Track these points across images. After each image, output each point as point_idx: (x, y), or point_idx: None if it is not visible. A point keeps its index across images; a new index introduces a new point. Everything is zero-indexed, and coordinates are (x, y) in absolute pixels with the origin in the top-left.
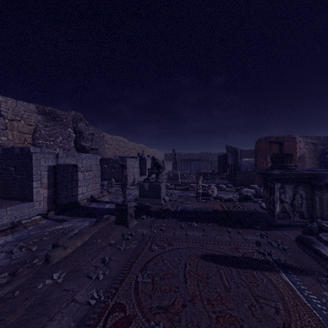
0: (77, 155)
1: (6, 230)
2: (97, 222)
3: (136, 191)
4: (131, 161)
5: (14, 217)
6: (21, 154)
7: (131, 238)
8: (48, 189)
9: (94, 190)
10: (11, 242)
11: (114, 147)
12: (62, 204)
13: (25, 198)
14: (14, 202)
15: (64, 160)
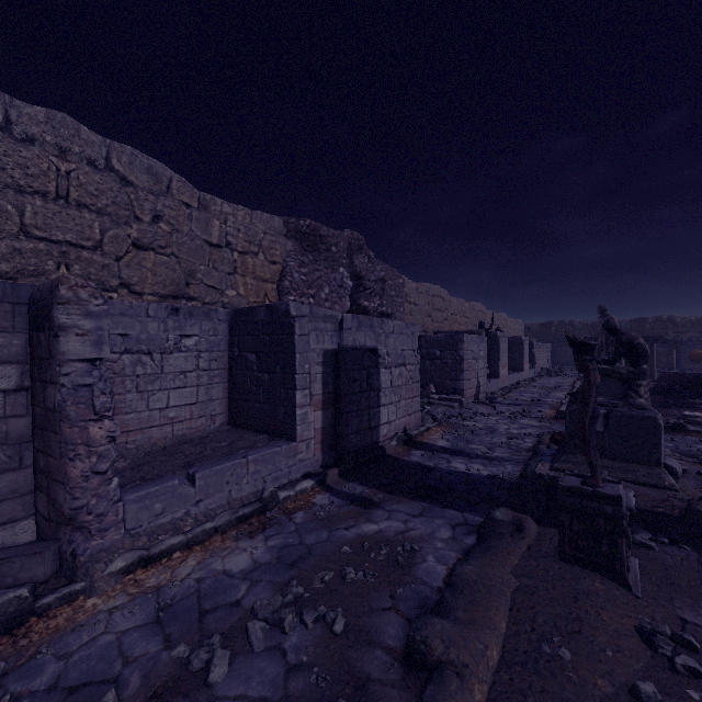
0: (377, 323)
1: (250, 517)
2: (484, 537)
3: (502, 423)
4: (472, 342)
5: (261, 479)
6: (271, 321)
7: (701, 667)
8: (324, 410)
9: (408, 414)
10: (266, 569)
11: (421, 311)
12: (350, 450)
13: (279, 429)
14: (256, 439)
15: (353, 337)
